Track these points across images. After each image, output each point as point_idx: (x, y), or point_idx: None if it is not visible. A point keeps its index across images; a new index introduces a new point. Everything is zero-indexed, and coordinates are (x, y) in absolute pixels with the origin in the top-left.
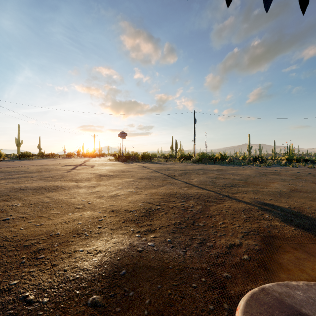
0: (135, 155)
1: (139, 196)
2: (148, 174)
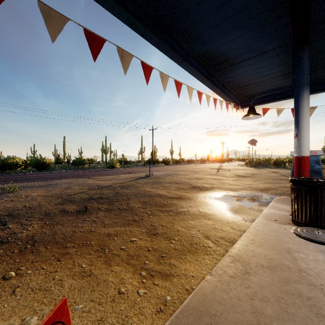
0: (267, 161)
1: (264, 185)
2: (274, 177)
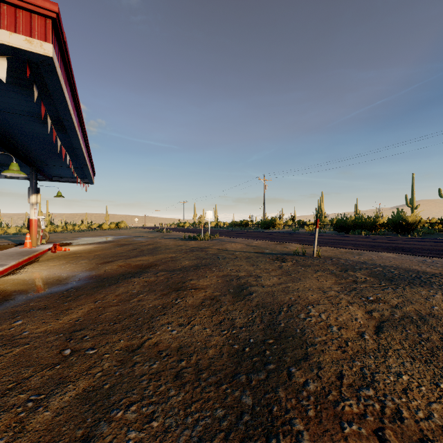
0: None
1: None
2: None
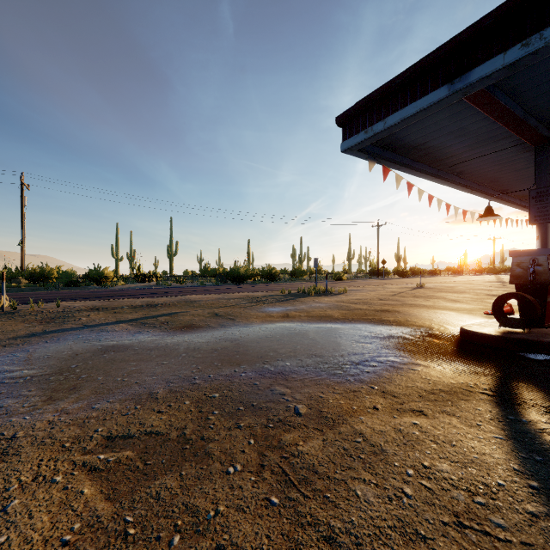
0: None
1: None
2: None
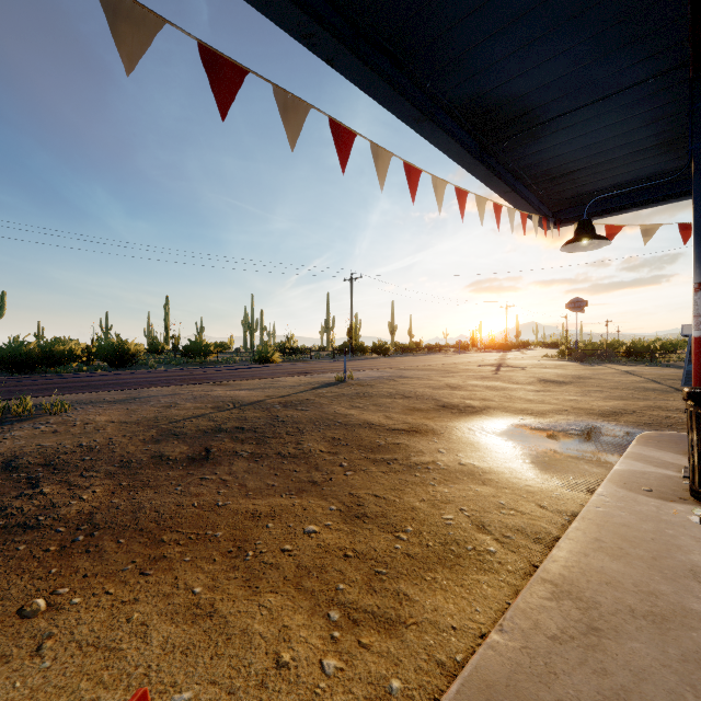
0: (609, 347)
1: (607, 404)
2: (631, 384)
